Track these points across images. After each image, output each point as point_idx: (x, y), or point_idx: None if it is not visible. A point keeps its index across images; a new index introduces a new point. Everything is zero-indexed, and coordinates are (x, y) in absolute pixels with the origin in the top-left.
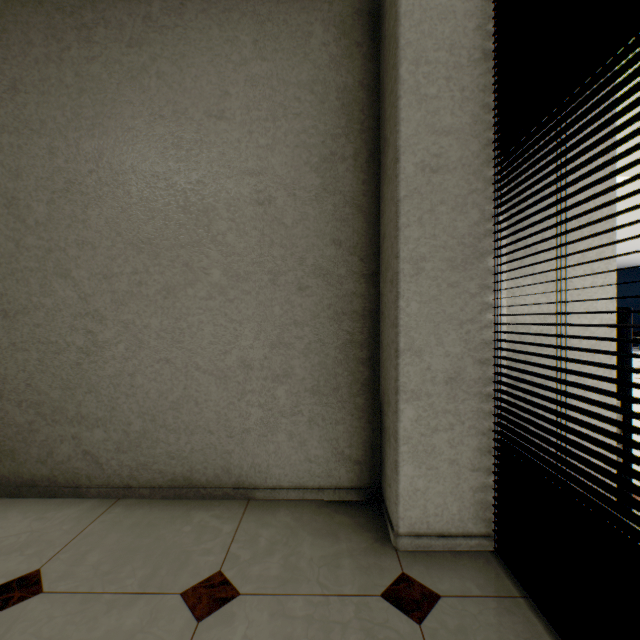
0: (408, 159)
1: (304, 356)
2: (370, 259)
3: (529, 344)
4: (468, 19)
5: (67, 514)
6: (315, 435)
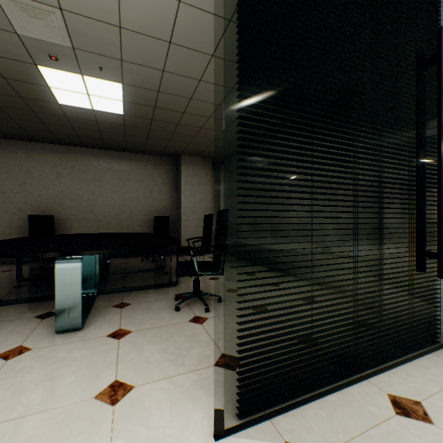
0: (387, 149)
1: (366, 237)
2: None
3: None
4: None
5: (290, 279)
6: (371, 274)
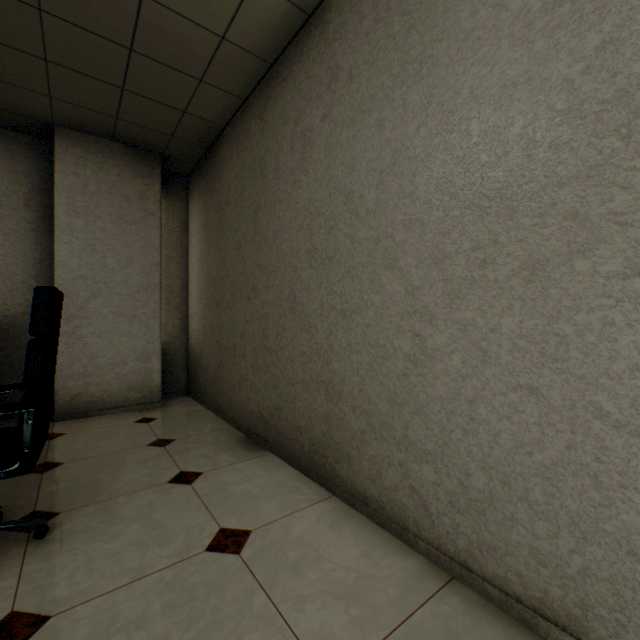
0: None
1: None
2: None
3: None
4: None
5: (392, 566)
6: None
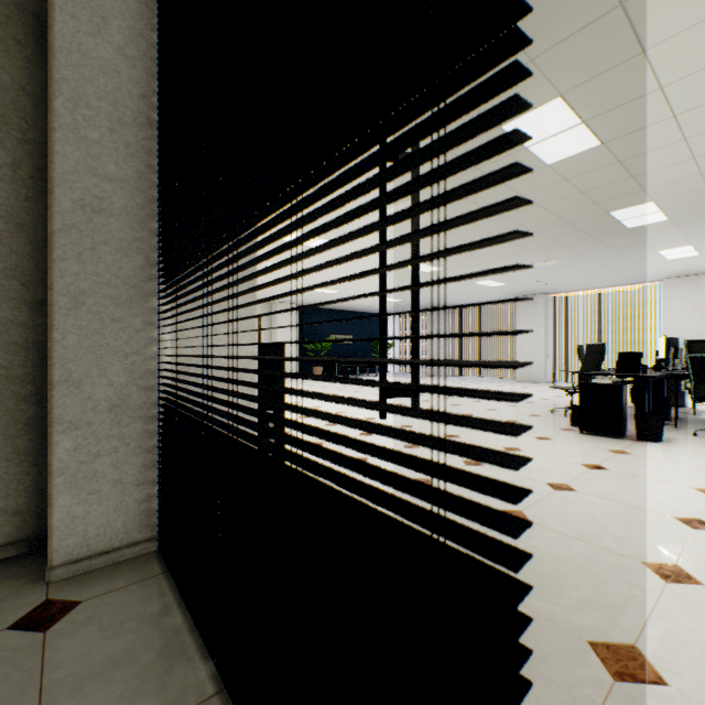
0: (65, 194)
1: None
2: (38, 285)
3: (169, 371)
4: (134, 84)
5: None
6: None
